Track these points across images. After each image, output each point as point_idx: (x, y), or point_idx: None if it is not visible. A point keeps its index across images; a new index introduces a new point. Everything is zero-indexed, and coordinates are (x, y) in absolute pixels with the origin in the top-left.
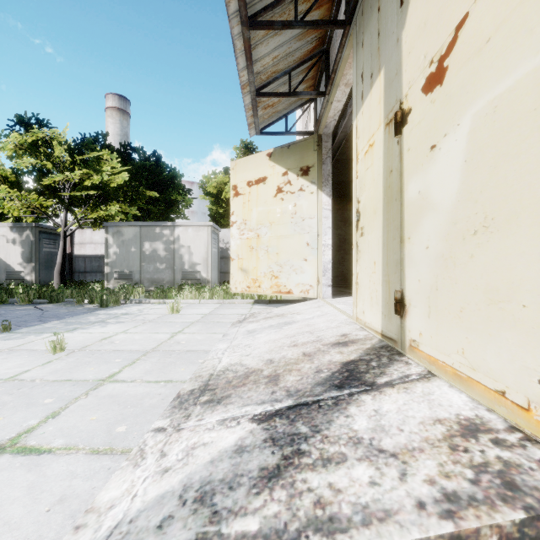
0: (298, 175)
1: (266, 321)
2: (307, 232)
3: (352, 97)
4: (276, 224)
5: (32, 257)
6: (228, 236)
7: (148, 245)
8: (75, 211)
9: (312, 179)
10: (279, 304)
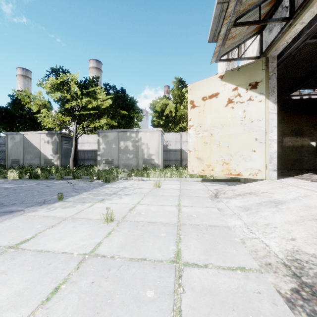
0: (247, 89)
1: (245, 198)
2: (255, 130)
3: (313, 19)
4: (227, 126)
5: (57, 151)
6: (167, 137)
7: (123, 143)
8: (81, 123)
9: (260, 91)
10: (219, 182)
